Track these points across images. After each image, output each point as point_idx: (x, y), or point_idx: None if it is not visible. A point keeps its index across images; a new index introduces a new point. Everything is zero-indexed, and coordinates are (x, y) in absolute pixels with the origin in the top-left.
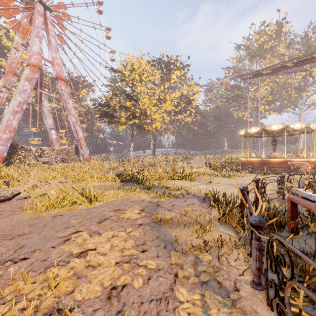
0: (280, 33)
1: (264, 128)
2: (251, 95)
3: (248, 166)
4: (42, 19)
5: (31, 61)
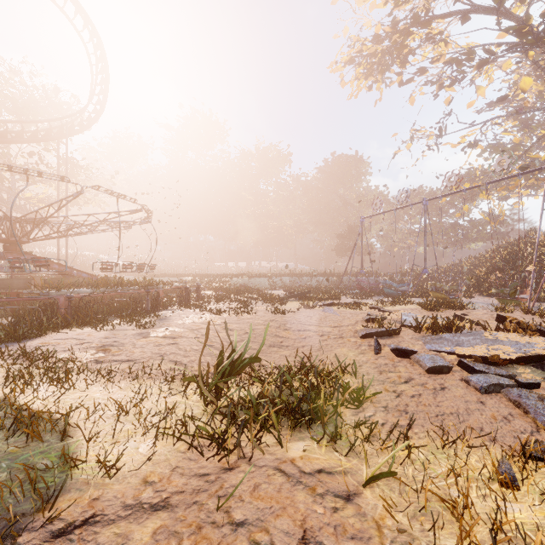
0: None
1: None
2: None
3: None
4: None
5: None
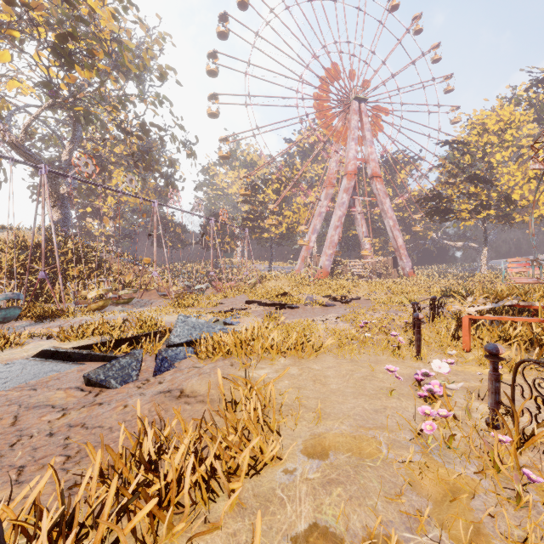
0: None
1: None
2: None
3: None
4: (357, 116)
5: (348, 170)
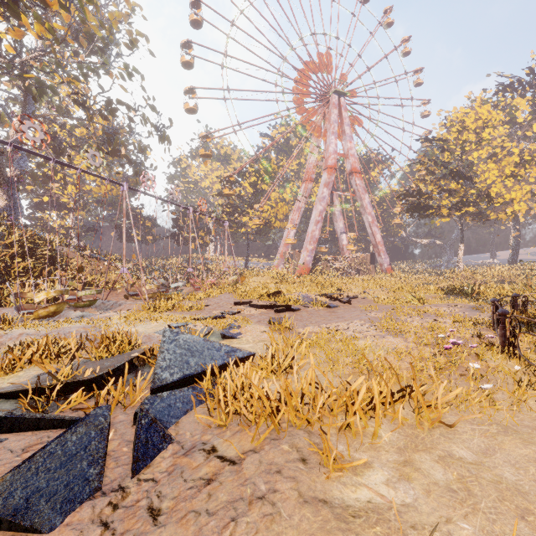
0: None
1: None
2: None
3: None
4: (337, 110)
5: (328, 164)
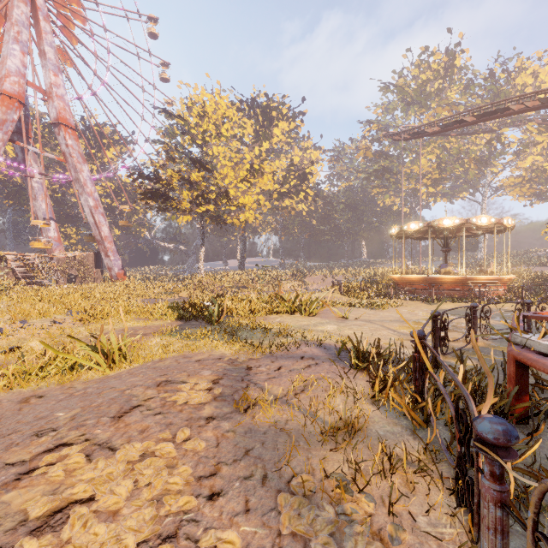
0: (451, 68)
1: (431, 223)
2: (406, 168)
3: (406, 288)
4: (28, 8)
5: (4, 87)
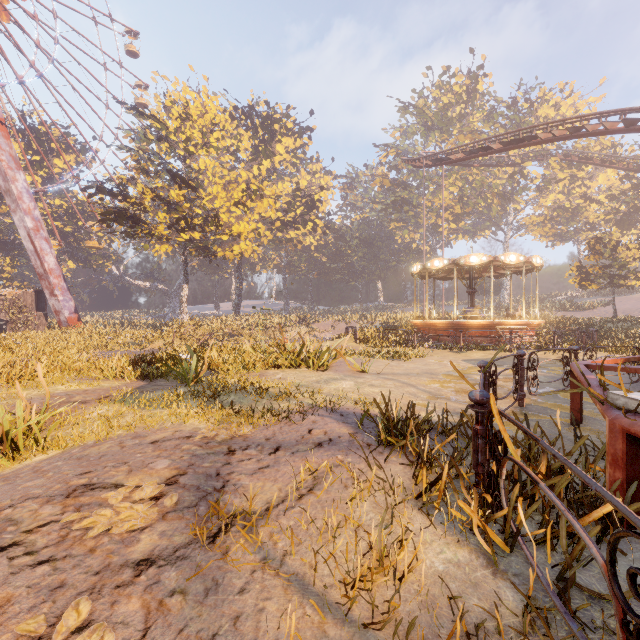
0: (474, 93)
1: (457, 260)
2: (427, 200)
3: (431, 334)
4: None
5: None
